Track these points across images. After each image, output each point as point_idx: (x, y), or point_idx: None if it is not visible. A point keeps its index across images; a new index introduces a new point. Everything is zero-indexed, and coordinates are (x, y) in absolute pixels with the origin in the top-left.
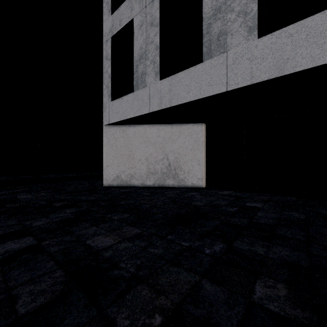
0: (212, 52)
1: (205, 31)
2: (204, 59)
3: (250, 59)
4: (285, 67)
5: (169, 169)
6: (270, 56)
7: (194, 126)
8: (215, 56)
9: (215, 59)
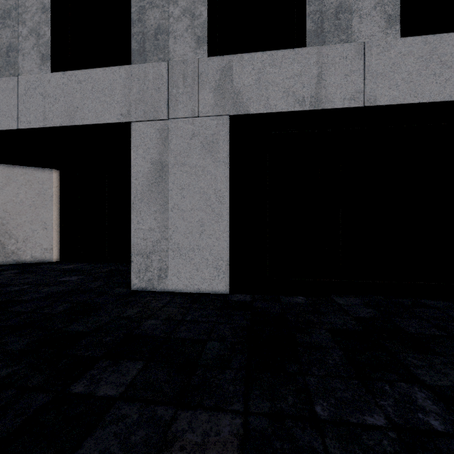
0: (0, 69)
1: None
2: None
3: (43, 94)
4: (76, 116)
5: None
6: (62, 99)
7: (37, 172)
8: (4, 76)
9: (4, 80)
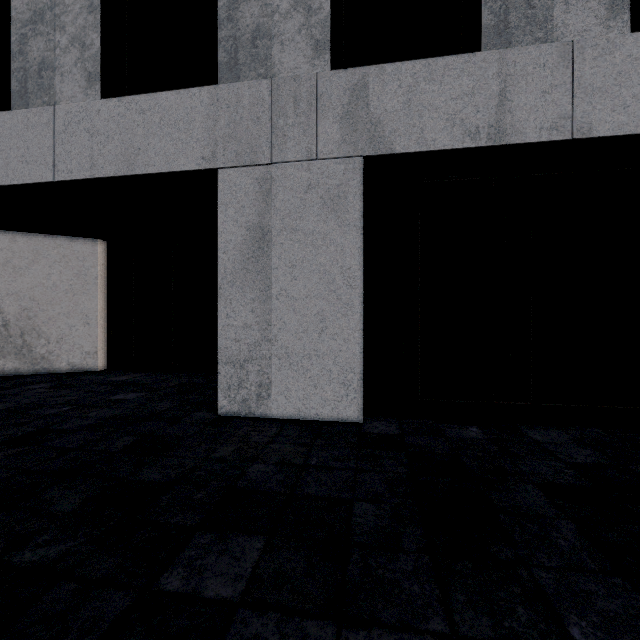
0: (30, 96)
1: (17, 48)
2: (14, 103)
3: (90, 131)
4: (137, 161)
5: (6, 334)
6: (118, 136)
7: (76, 244)
8: (35, 106)
9: (35, 111)
